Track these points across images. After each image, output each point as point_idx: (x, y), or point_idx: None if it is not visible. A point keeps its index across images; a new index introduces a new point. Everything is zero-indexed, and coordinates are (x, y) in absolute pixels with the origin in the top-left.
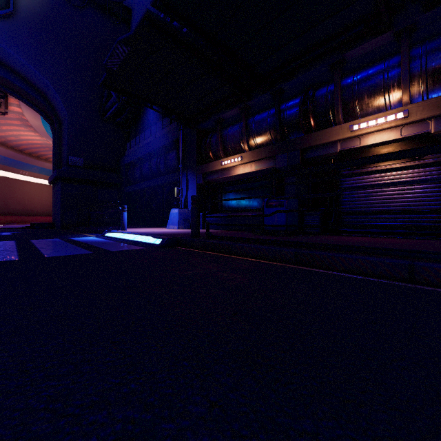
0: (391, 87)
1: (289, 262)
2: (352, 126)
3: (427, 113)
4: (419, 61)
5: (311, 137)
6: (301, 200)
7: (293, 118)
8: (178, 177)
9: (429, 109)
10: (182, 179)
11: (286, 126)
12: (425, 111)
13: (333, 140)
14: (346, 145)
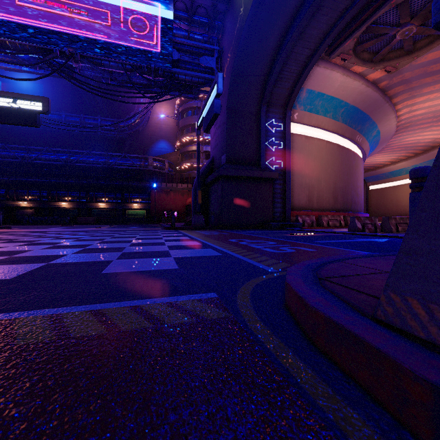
0: (26, 196)
1: (3, 225)
2: (18, 202)
3: (30, 203)
4: (30, 194)
5: (8, 202)
6: (5, 215)
7: (3, 195)
8: None
9: (31, 203)
10: None
11: (0, 196)
12: (30, 203)
13: (14, 204)
14: (17, 205)
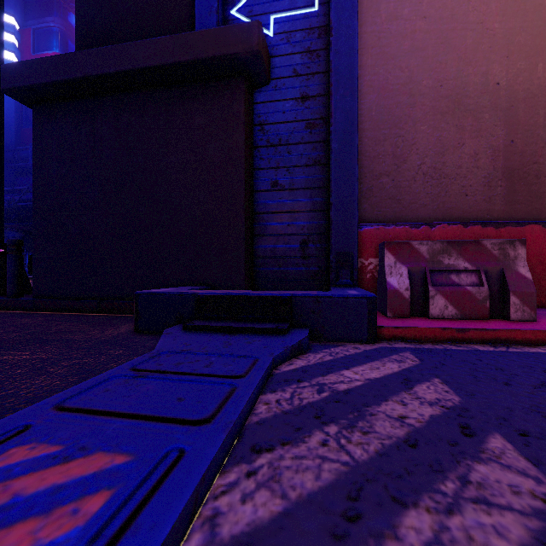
0: None
1: None
2: None
3: None
4: None
5: None
6: None
7: None
8: (23, 254)
9: None
10: (26, 255)
11: None
12: None
13: None
14: None
